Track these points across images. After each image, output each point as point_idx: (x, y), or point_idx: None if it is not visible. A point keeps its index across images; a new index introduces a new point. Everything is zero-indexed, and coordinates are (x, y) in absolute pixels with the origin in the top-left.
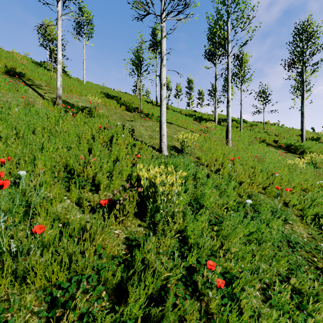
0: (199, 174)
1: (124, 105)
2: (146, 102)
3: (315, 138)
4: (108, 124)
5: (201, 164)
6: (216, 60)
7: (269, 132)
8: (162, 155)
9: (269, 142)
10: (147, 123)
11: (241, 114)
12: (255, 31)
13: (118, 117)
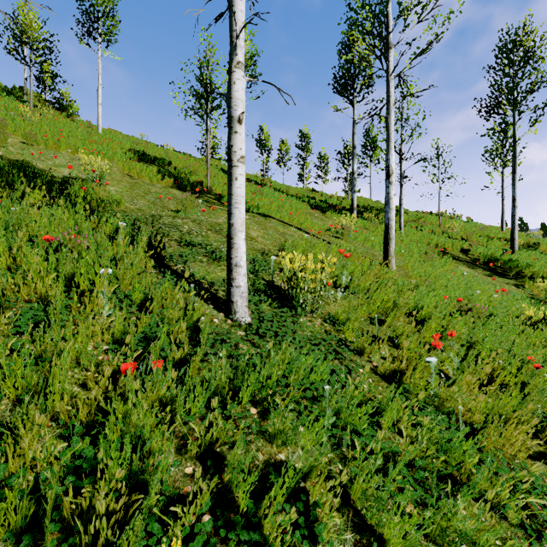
0: (348, 418)
1: (172, 177)
2: (221, 172)
3: (530, 245)
4: (61, 236)
5: (344, 346)
6: (354, 96)
7: (450, 233)
8: (234, 324)
9: (454, 252)
10: (213, 218)
11: (401, 199)
12: (449, 20)
13: (150, 203)
